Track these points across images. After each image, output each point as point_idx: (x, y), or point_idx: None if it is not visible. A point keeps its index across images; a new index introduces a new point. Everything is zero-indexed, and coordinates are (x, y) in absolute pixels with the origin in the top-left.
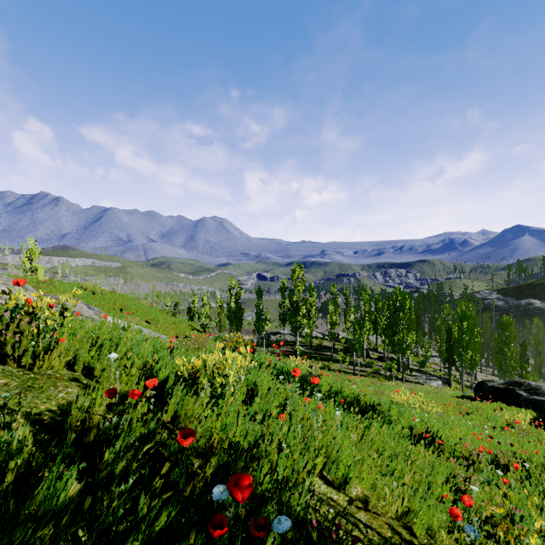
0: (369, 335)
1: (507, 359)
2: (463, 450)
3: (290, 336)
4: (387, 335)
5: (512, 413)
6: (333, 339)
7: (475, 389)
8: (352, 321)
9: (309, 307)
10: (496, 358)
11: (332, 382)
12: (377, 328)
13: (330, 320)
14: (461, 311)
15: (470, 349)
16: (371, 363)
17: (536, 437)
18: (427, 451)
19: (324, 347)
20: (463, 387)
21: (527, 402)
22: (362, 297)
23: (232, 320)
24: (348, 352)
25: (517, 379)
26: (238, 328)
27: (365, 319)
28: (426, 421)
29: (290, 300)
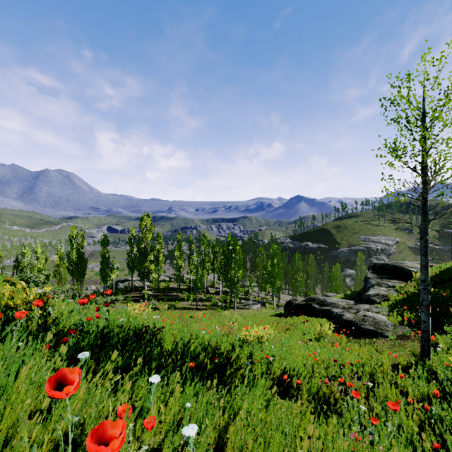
0: (208, 275)
1: (297, 283)
2: (324, 387)
3: (139, 282)
4: (222, 273)
5: (315, 323)
6: (179, 280)
7: (285, 307)
8: (195, 263)
9: (157, 254)
10: (291, 282)
11: (178, 331)
12: (215, 268)
13: (176, 264)
14: (273, 250)
15: (278, 278)
16: (210, 297)
17: (339, 341)
18: (286, 395)
19: (171, 288)
20: (274, 307)
21: (320, 312)
22: (203, 243)
23: (73, 272)
24: (192, 291)
25: (312, 296)
26: (81, 279)
27: (206, 261)
28: (276, 355)
29: (138, 247)
